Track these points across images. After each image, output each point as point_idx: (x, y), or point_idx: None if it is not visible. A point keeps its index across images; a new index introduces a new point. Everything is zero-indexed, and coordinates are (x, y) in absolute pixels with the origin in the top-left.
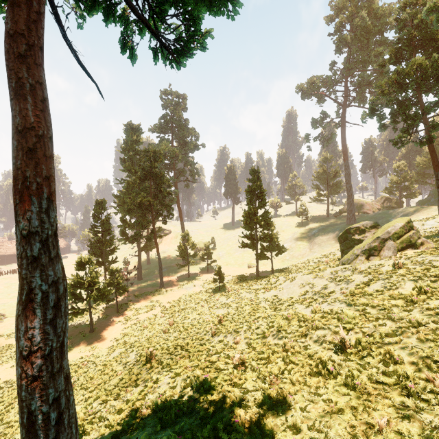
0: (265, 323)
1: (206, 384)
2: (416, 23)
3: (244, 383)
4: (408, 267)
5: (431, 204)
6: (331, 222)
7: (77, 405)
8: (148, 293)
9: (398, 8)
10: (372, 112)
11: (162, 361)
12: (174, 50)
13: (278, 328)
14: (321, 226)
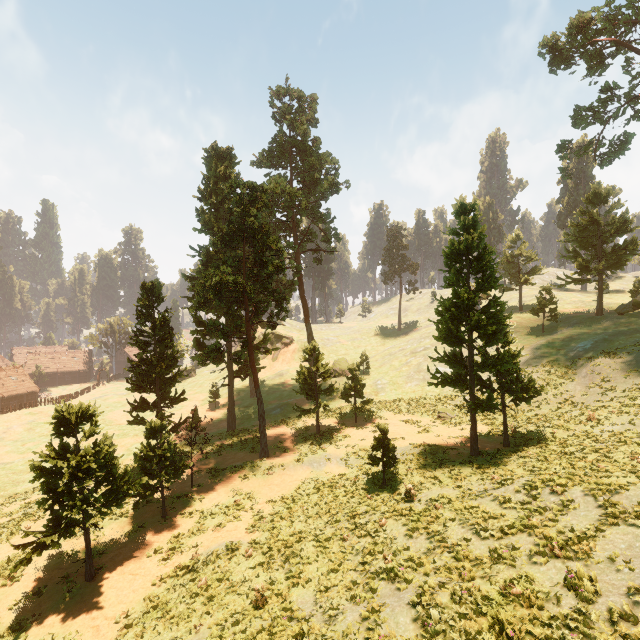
0: None
1: None
2: None
3: None
4: None
5: None
6: (617, 326)
7: None
8: (234, 470)
9: None
10: None
11: None
12: None
13: None
14: (595, 333)
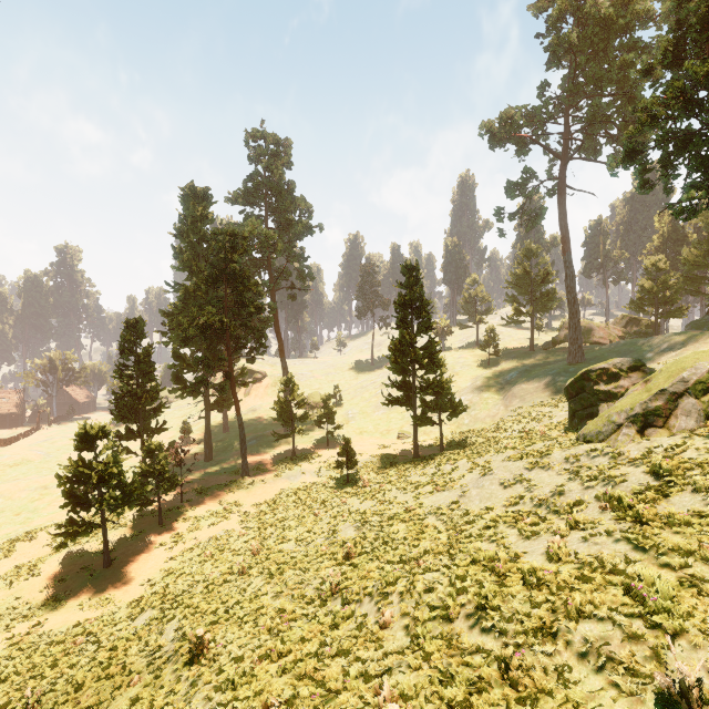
0: (446, 578)
1: None
2: None
3: None
4: None
5: None
6: (539, 359)
7: None
8: (220, 488)
9: None
10: (630, 157)
11: (221, 663)
12: None
13: (478, 600)
14: (522, 365)
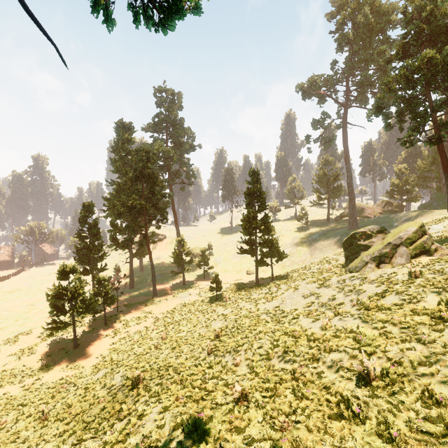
0: (269, 341)
1: (201, 426)
2: (425, 16)
3: (247, 427)
4: (426, 276)
5: (434, 208)
6: (332, 227)
7: (48, 442)
8: (140, 303)
9: (406, 0)
10: (379, 110)
11: (150, 387)
12: (159, 6)
13: (284, 348)
14: (322, 230)
